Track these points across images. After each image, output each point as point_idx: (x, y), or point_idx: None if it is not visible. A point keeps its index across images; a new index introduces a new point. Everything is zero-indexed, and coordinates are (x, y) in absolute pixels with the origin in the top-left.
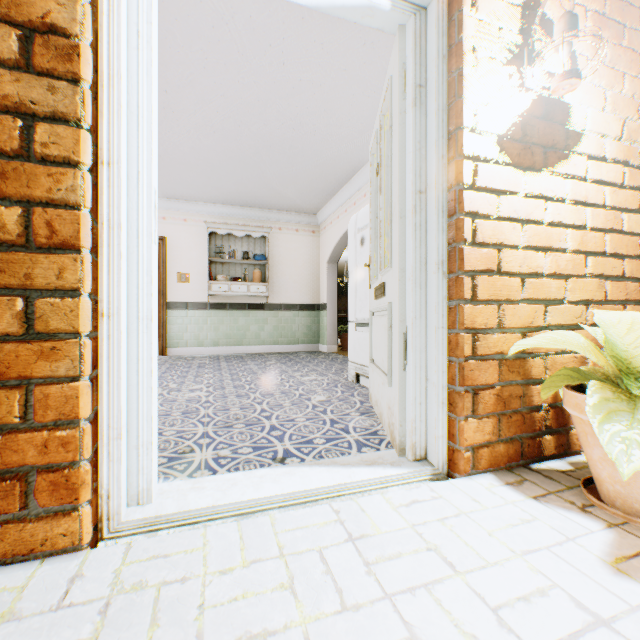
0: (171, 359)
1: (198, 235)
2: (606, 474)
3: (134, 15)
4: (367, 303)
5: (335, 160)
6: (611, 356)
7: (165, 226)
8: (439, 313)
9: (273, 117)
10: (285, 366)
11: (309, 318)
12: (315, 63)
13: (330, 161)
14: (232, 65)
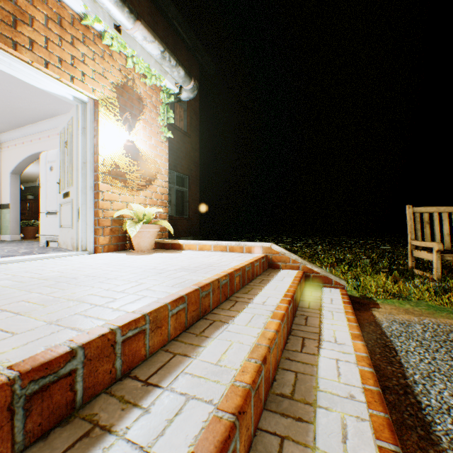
0: None
1: None
2: (135, 243)
3: None
4: (56, 202)
5: (26, 109)
6: (137, 216)
7: None
8: (92, 203)
9: None
10: None
11: None
12: None
13: (22, 109)
14: None
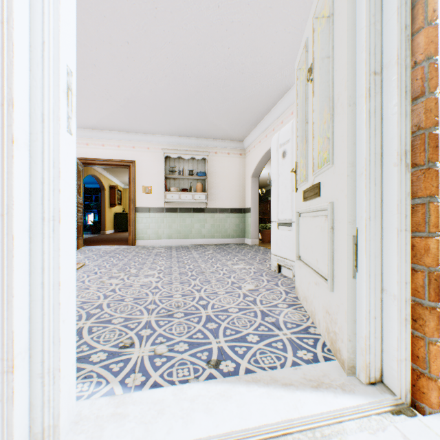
0: (137, 248)
1: (157, 159)
2: None
3: None
4: (288, 206)
5: (258, 94)
6: None
7: (134, 153)
8: (401, 213)
9: (210, 59)
10: (219, 255)
11: (237, 218)
12: (245, 3)
13: (254, 96)
14: (176, 12)
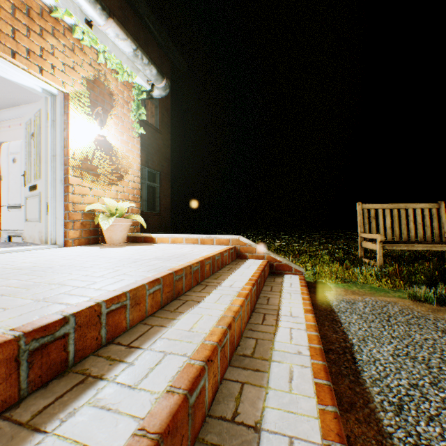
0: None
1: None
2: (107, 237)
3: None
4: (19, 195)
5: None
6: (110, 209)
7: None
8: (61, 196)
9: None
10: None
11: None
12: None
13: None
14: None
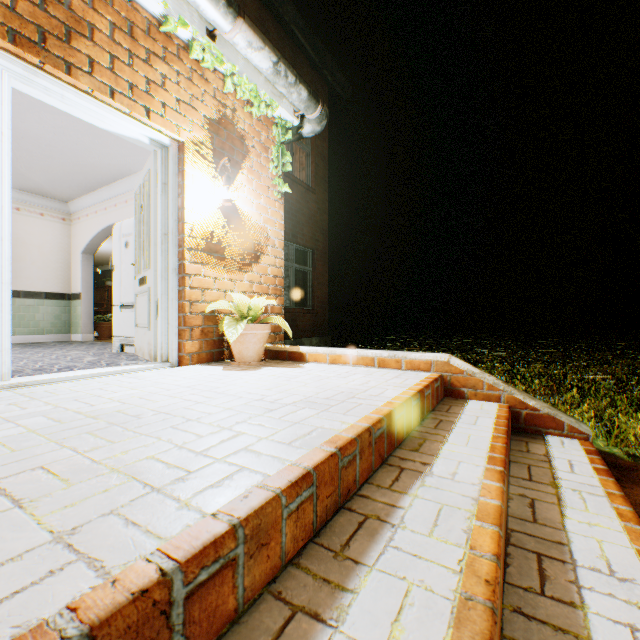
0: None
1: None
2: (236, 352)
3: (0, 123)
4: (132, 291)
5: (98, 166)
6: (239, 310)
7: None
8: (175, 292)
9: (35, 120)
10: (39, 349)
11: (59, 307)
12: None
13: (92, 166)
14: None
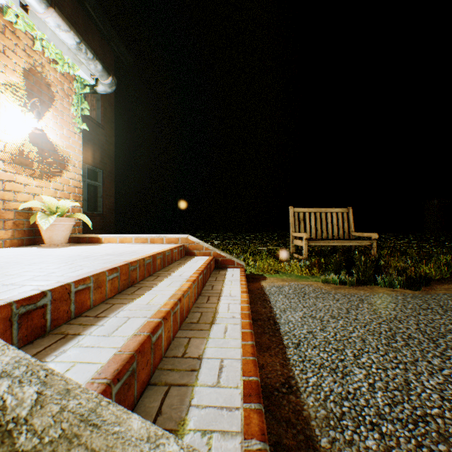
0: None
1: None
2: (47, 237)
3: None
4: None
5: None
6: (49, 208)
7: None
8: None
9: None
10: None
11: None
12: None
13: None
14: None
